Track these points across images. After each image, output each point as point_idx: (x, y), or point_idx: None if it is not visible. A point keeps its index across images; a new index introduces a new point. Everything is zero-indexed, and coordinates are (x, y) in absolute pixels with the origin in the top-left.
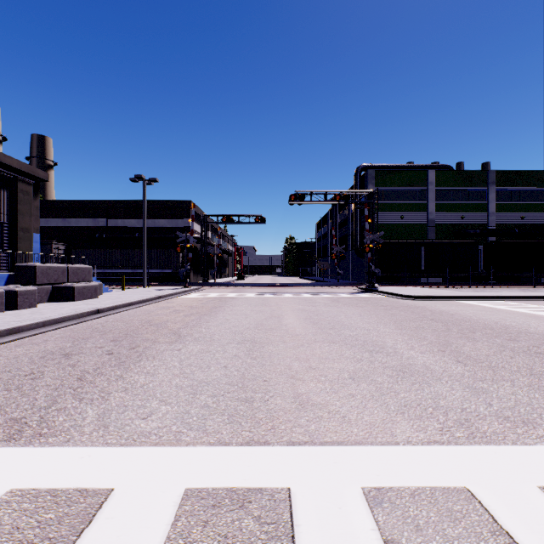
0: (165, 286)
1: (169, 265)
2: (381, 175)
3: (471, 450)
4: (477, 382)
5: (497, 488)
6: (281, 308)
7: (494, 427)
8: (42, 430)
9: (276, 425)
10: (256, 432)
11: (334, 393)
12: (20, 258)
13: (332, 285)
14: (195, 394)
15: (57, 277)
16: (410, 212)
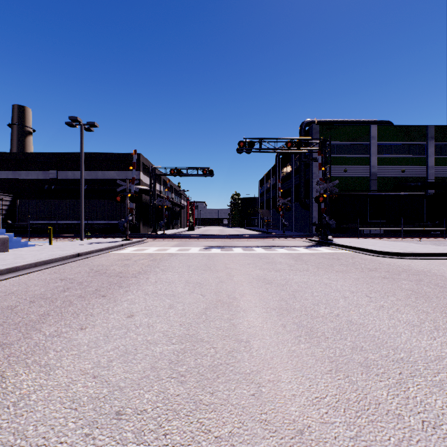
0: (107, 238)
1: (116, 216)
2: (325, 130)
3: None
4: None
5: None
6: (232, 277)
7: None
8: None
9: None
10: None
11: None
12: None
13: (282, 236)
14: None
15: None
16: (353, 166)
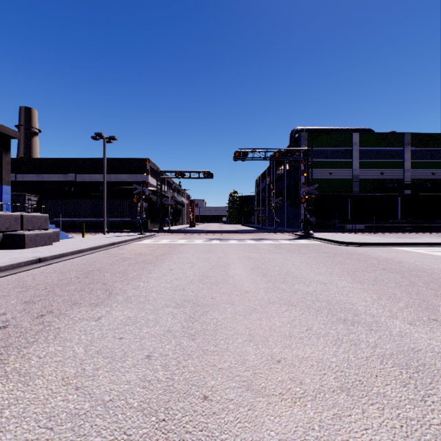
0: (124, 233)
1: (129, 214)
2: (312, 137)
3: None
4: None
5: None
6: (227, 256)
7: None
8: None
9: None
10: None
11: None
12: None
13: (272, 231)
14: None
15: (9, 225)
16: (337, 169)
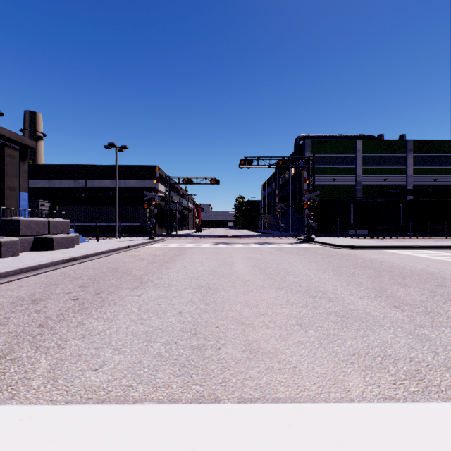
0: (134, 237)
1: (138, 219)
2: (316, 144)
3: (430, 408)
4: (418, 328)
5: None
6: (233, 257)
7: (446, 379)
8: None
9: (227, 377)
10: (206, 386)
11: (283, 340)
12: (6, 213)
13: (276, 236)
14: (149, 342)
15: (38, 229)
16: (341, 175)
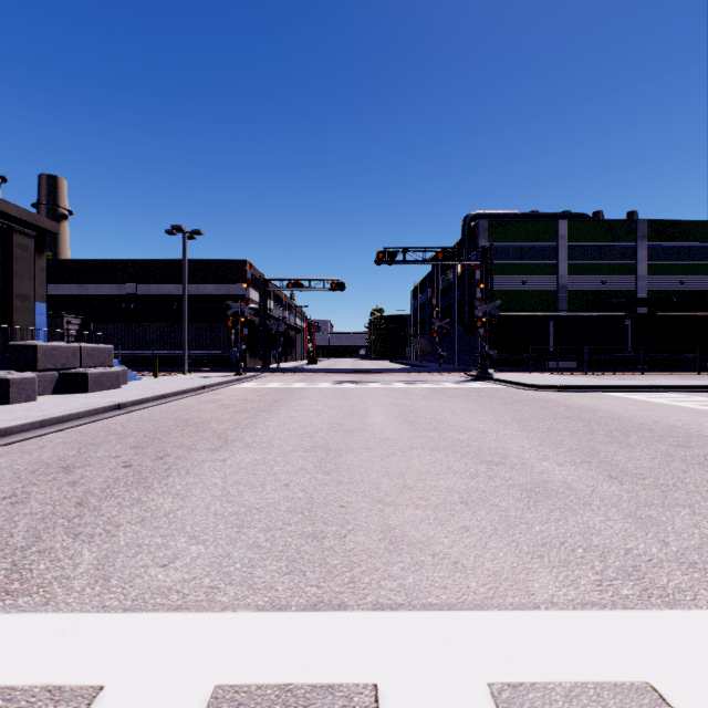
0: (212, 373)
1: (218, 345)
2: (496, 227)
3: (648, 617)
4: (641, 507)
5: (698, 684)
6: (365, 402)
7: (676, 579)
8: (10, 585)
9: (357, 576)
10: (327, 587)
11: (440, 525)
12: (16, 335)
13: (433, 371)
14: (240, 527)
15: (65, 360)
16: (534, 276)
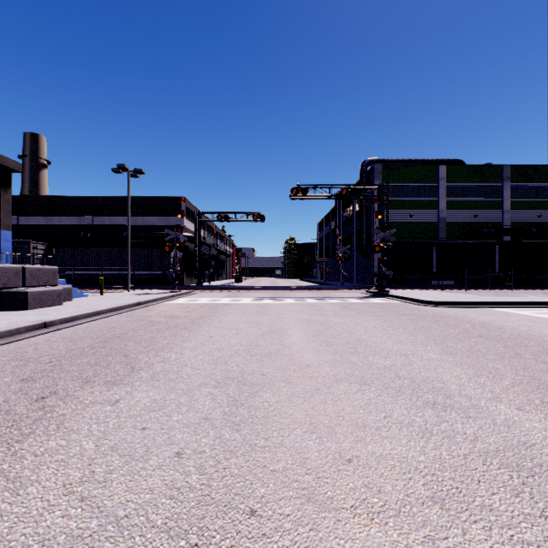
0: (153, 290)
1: (159, 266)
2: (388, 170)
3: None
4: None
5: None
6: (282, 319)
7: None
8: None
9: None
10: None
11: None
12: None
13: (338, 288)
14: None
15: (7, 280)
16: (419, 210)
